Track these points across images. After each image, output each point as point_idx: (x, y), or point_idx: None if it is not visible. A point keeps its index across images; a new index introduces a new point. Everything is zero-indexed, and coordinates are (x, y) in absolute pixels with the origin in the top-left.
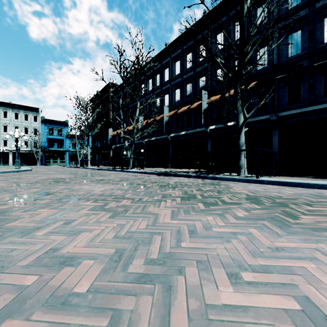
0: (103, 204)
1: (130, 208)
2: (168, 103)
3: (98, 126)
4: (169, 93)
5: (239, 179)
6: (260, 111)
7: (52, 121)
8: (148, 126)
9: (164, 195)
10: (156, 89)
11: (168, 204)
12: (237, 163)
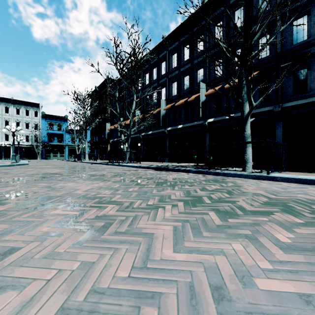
0: (79, 213)
1: (112, 222)
2: (165, 96)
3: (96, 121)
4: (166, 86)
5: (246, 175)
6: (262, 102)
7: (52, 116)
8: (145, 119)
9: (162, 198)
10: (153, 83)
11: (168, 213)
12: (242, 157)
